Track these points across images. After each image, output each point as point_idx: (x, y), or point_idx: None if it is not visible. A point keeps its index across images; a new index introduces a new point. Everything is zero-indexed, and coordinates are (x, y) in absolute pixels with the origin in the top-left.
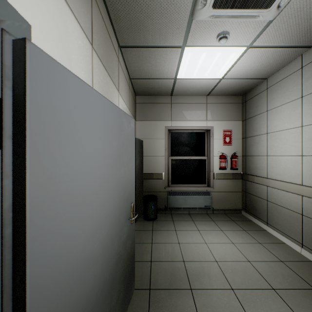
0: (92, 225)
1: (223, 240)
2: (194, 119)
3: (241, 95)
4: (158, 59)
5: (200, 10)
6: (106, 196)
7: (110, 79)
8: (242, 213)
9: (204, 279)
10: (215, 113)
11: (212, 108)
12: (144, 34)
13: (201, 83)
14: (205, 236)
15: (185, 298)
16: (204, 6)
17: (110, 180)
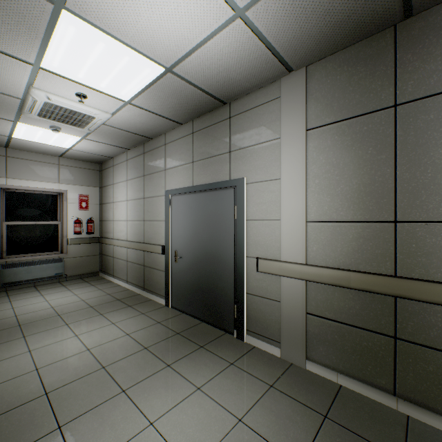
0: None
1: (67, 295)
2: (43, 179)
3: (98, 163)
4: None
5: (27, 113)
6: None
7: None
8: (100, 274)
9: (35, 318)
10: (70, 176)
11: (67, 171)
12: None
13: (47, 147)
14: (49, 297)
15: (12, 330)
16: (31, 113)
17: None
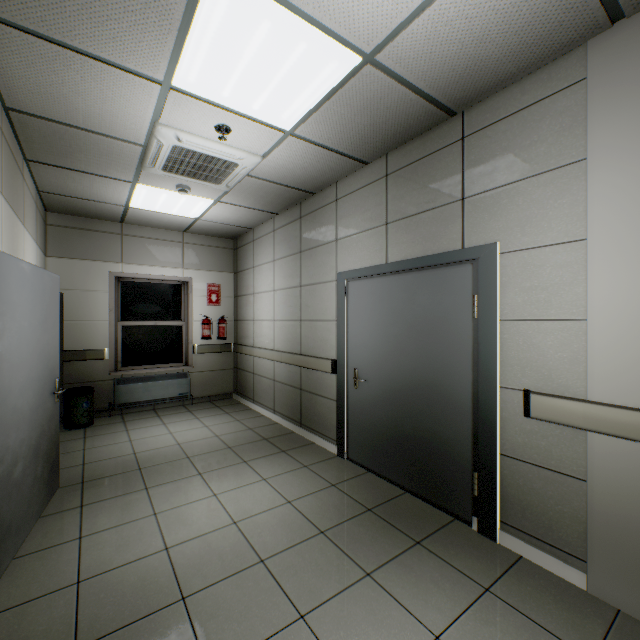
0: (23, 383)
1: (196, 426)
2: (164, 264)
3: (232, 239)
4: (96, 184)
5: (149, 168)
6: (33, 360)
7: (16, 216)
8: (234, 397)
9: (158, 459)
10: (196, 258)
11: (193, 251)
12: (73, 161)
13: (170, 218)
14: (173, 427)
15: (131, 476)
16: (154, 167)
17: (36, 346)
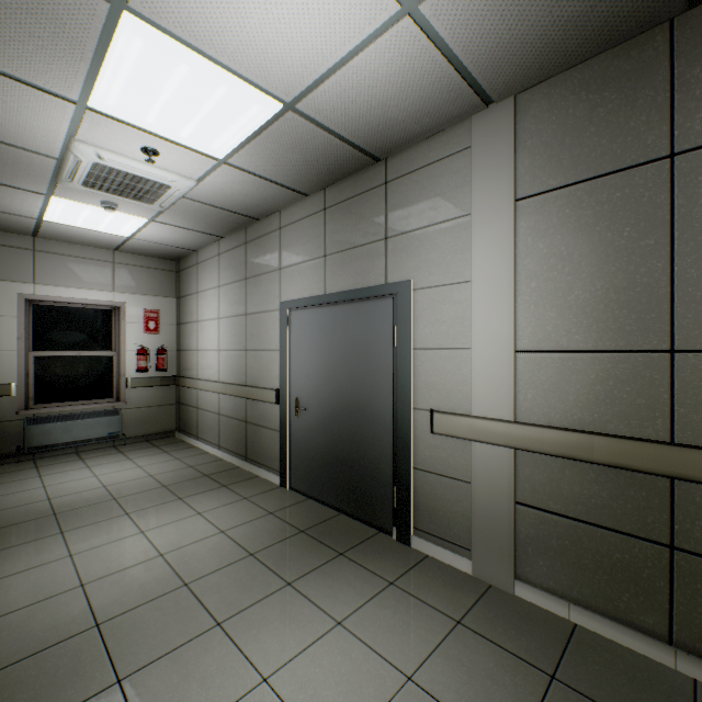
0: None
1: (127, 467)
2: (89, 286)
3: (174, 260)
4: None
5: (67, 182)
6: None
7: None
8: (176, 435)
9: (79, 503)
10: (130, 281)
11: (126, 272)
12: None
13: (96, 235)
14: (99, 470)
15: (44, 522)
16: (72, 182)
17: None
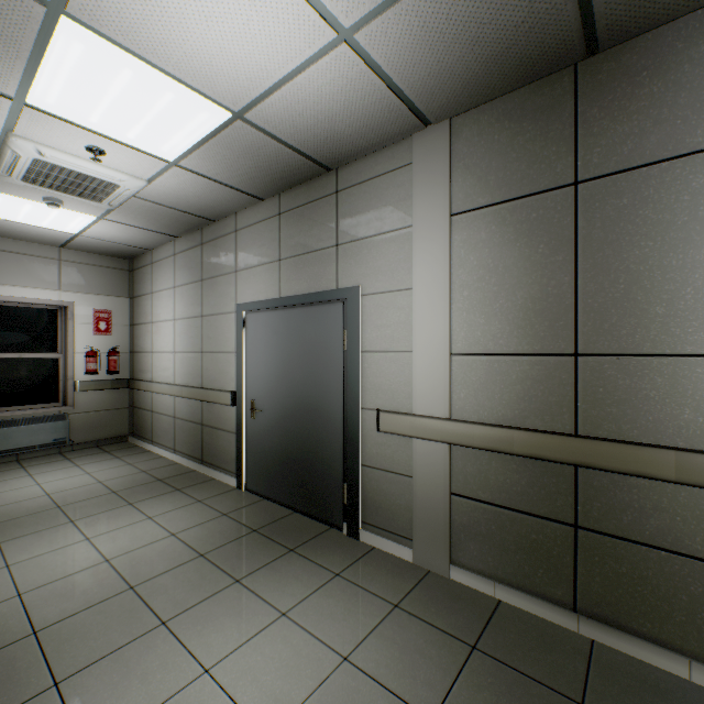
0: None
1: (74, 474)
2: (32, 284)
3: (127, 259)
4: None
5: (4, 176)
6: None
7: None
8: (130, 440)
9: (18, 512)
10: (79, 279)
11: (74, 270)
12: None
13: (39, 231)
14: (43, 478)
15: None
16: (10, 176)
17: None
